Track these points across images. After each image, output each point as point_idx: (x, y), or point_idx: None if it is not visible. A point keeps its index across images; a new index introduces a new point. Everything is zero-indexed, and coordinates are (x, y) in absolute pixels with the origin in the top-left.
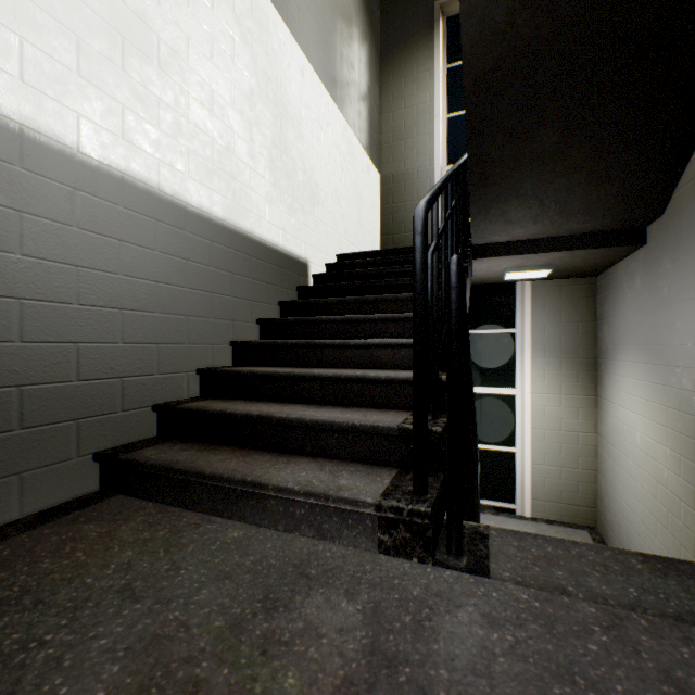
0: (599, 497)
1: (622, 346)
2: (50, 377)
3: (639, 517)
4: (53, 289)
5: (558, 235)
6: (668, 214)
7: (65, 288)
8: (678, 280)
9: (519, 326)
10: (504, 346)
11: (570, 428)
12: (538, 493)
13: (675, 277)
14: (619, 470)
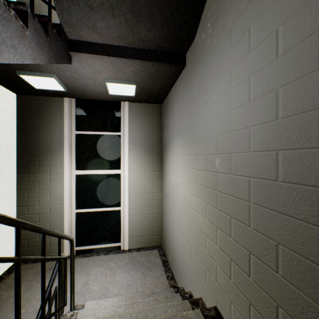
0: (163, 229)
1: (173, 138)
2: None
3: (181, 243)
4: None
5: (135, 45)
6: (198, 34)
7: None
8: (205, 76)
9: (123, 130)
10: (114, 143)
11: (149, 191)
12: (132, 233)
13: (203, 74)
14: (172, 213)
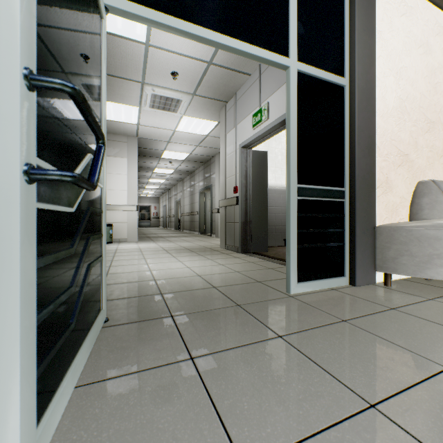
0: None
1: None
2: (278, 225)
3: None
4: (278, 211)
5: None
6: None
7: (279, 211)
8: None
9: None
10: None
11: None
12: None
13: None
14: None
